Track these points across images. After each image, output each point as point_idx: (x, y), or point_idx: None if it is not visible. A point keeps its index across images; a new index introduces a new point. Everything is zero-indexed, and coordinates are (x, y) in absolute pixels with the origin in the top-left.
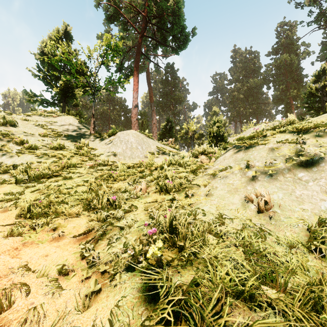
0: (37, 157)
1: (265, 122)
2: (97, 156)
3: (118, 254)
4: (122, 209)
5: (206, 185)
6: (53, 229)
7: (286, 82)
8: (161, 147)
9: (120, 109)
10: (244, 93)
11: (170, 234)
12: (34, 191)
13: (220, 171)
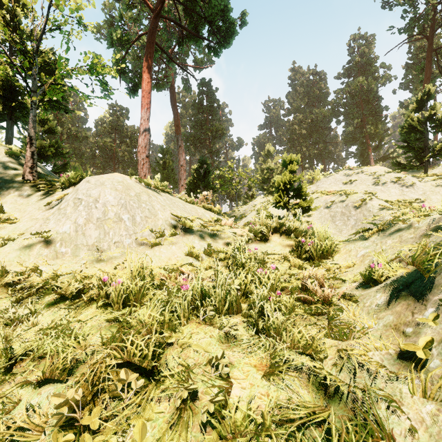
0: None
1: (349, 167)
2: None
3: None
4: None
5: None
6: None
7: (362, 115)
8: (183, 214)
9: (131, 142)
10: (307, 127)
11: None
12: None
13: None
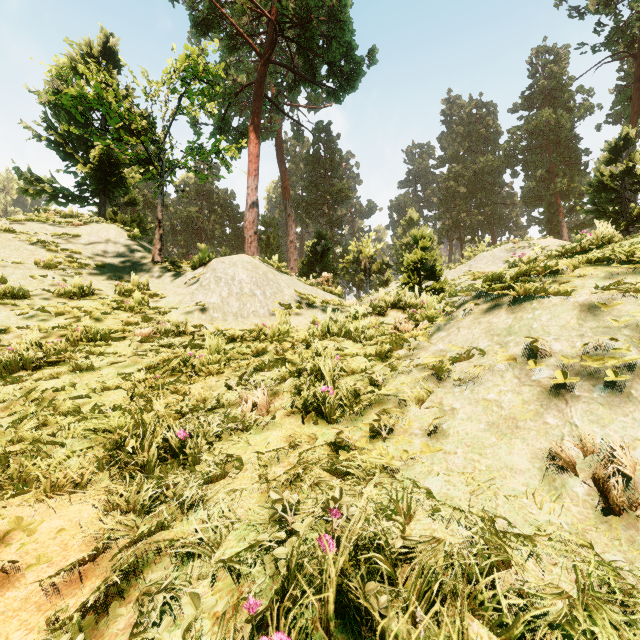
0: (20, 316)
1: (513, 240)
2: (163, 313)
3: None
4: (200, 471)
5: (422, 399)
6: None
7: (548, 163)
8: (306, 292)
9: (223, 212)
10: (468, 183)
11: (337, 605)
12: None
13: (455, 360)
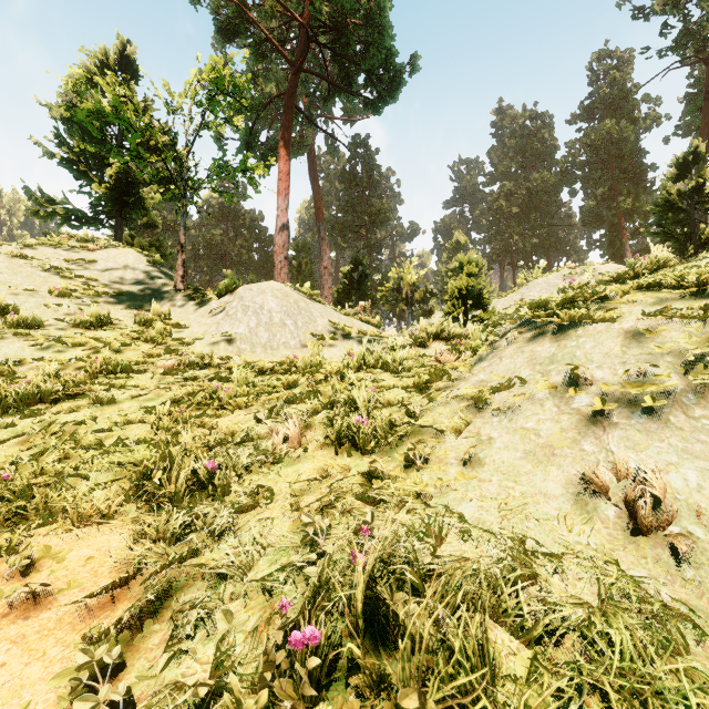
0: (35, 347)
1: (570, 266)
2: (187, 344)
3: (189, 702)
4: (230, 502)
5: (459, 429)
6: (25, 569)
7: (610, 180)
8: (341, 322)
9: (250, 235)
10: (521, 203)
11: (366, 616)
12: (9, 439)
13: (495, 390)
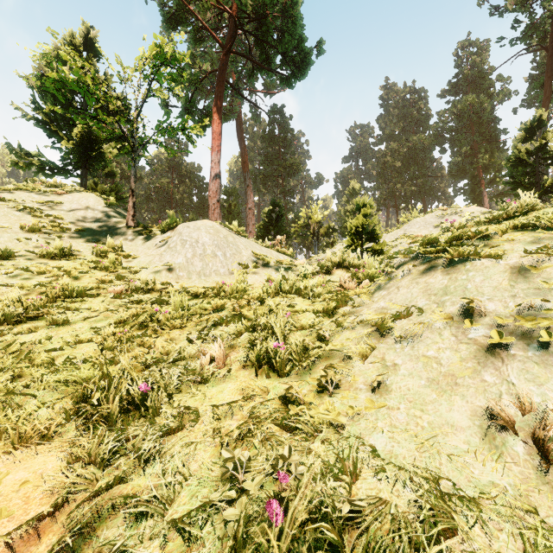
0: (5, 275)
1: (442, 208)
2: (134, 272)
3: None
4: (159, 424)
5: (366, 354)
6: None
7: (472, 141)
8: (262, 253)
9: (191, 183)
10: (402, 158)
11: None
12: None
13: (395, 318)
